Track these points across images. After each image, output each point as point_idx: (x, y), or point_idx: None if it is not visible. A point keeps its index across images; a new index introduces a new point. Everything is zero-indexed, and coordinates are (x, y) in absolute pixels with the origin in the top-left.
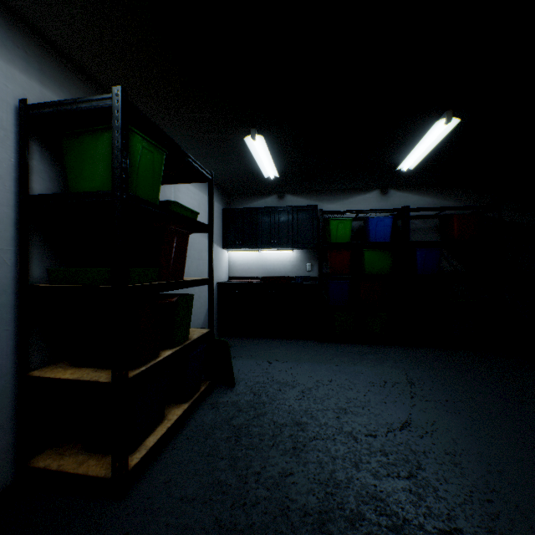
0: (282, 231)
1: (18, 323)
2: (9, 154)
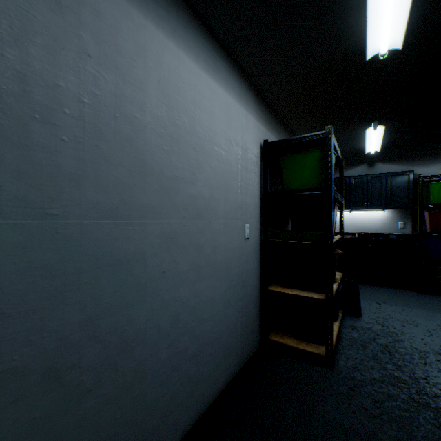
0: (375, 194)
1: (260, 260)
2: (258, 170)
